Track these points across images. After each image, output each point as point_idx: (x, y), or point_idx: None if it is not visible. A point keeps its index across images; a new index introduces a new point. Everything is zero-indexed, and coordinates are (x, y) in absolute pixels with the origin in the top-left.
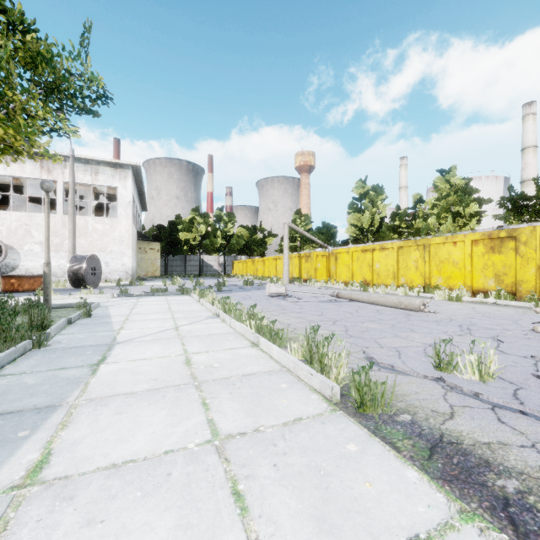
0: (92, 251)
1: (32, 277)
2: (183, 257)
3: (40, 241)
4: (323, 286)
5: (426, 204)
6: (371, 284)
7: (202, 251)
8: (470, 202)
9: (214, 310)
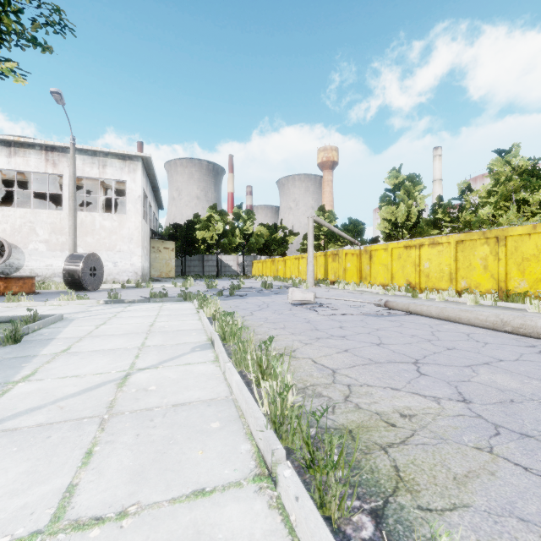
0: (99, 250)
1: (21, 278)
2: (201, 257)
3: (45, 240)
4: (356, 290)
5: (474, 194)
6: (418, 288)
7: (220, 250)
8: (539, 187)
9: (209, 333)
